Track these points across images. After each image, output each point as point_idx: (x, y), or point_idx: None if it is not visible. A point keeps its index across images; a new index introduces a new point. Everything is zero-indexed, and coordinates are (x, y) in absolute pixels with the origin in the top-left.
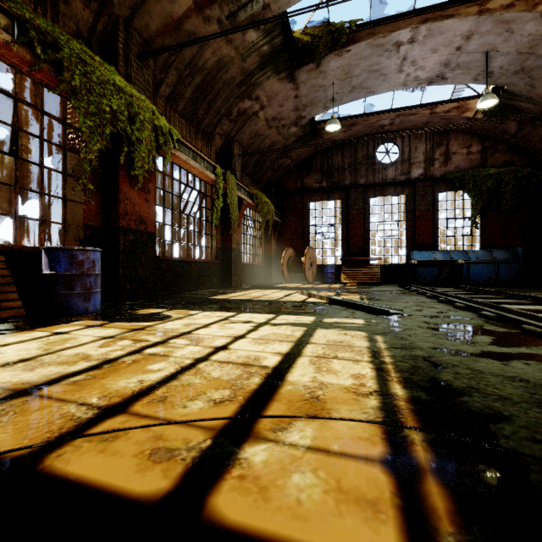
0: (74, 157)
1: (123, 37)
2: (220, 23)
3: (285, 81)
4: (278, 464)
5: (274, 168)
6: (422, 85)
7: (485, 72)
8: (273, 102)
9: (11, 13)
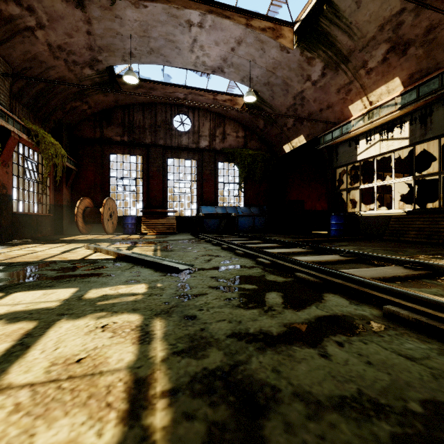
0: None
1: None
2: None
3: (73, 6)
4: None
5: (67, 110)
6: (208, 71)
7: (248, 77)
8: (57, 26)
9: None
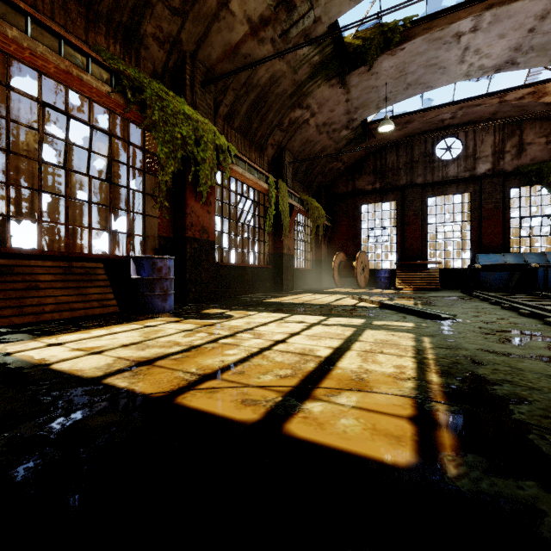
0: (150, 178)
1: (189, 69)
2: (273, 42)
3: (336, 87)
4: (330, 413)
5: (325, 173)
6: (488, 73)
7: None
8: (323, 109)
9: (110, 69)
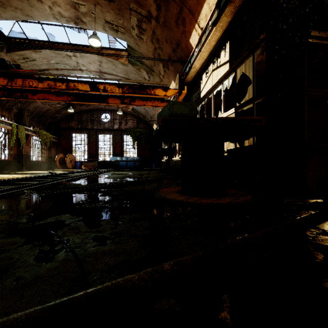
0: None
1: None
2: None
3: None
4: None
5: (52, 118)
6: None
7: None
8: None
9: None
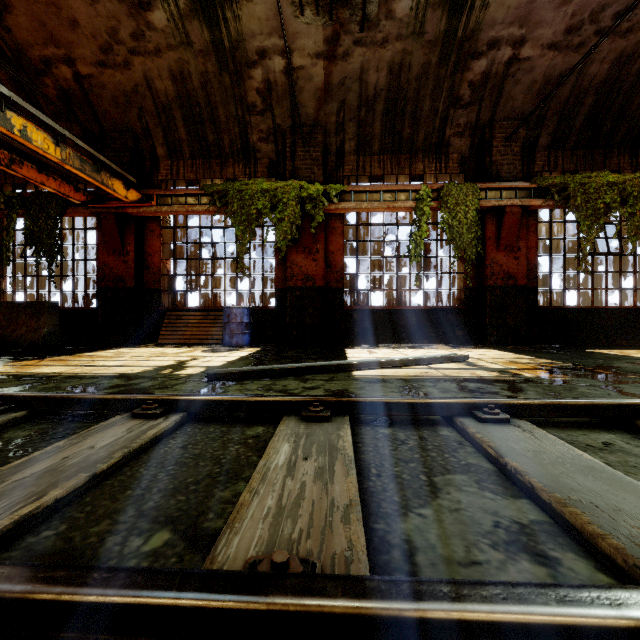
0: None
1: (290, 142)
2: (359, 42)
3: None
4: None
5: None
6: None
7: None
8: (537, 17)
9: (211, 193)
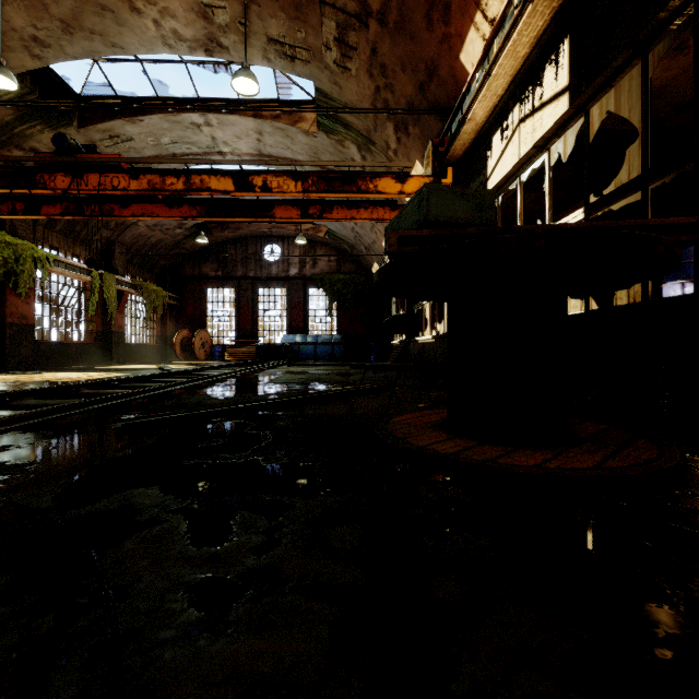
0: None
1: None
2: None
3: None
4: (58, 381)
5: (169, 257)
6: None
7: None
8: None
9: None
